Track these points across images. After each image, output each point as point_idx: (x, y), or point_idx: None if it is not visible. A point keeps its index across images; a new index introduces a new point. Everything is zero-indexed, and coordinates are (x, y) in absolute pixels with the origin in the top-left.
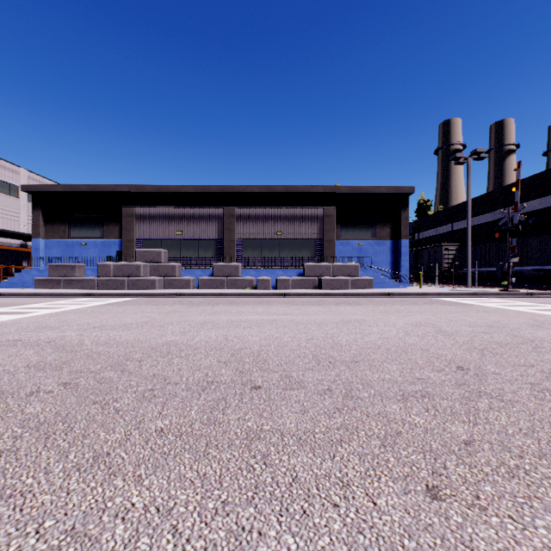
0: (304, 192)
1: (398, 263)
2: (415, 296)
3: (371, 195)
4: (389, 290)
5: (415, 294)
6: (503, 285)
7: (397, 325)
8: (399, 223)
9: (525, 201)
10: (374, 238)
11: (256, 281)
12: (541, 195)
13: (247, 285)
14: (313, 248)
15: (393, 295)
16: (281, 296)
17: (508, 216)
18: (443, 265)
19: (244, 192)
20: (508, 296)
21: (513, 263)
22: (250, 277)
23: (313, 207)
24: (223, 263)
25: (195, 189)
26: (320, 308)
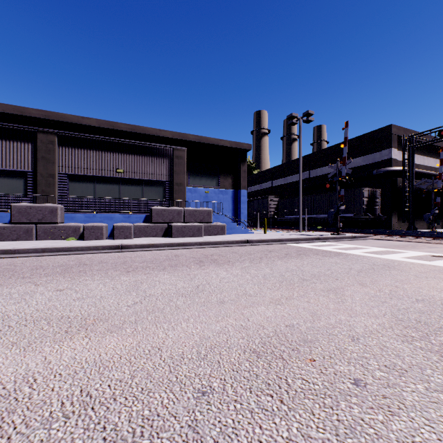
0: (152, 134)
1: (238, 210)
2: (273, 243)
3: (216, 147)
4: (243, 236)
5: (271, 240)
6: (318, 229)
7: (420, 366)
8: (239, 175)
9: (323, 165)
10: (218, 187)
11: (83, 229)
12: (334, 162)
13: (70, 234)
14: (162, 191)
15: (252, 243)
16: (115, 250)
17: (337, 169)
18: (269, 213)
19: (78, 124)
20: (342, 240)
21: (340, 211)
22: (75, 223)
23: (162, 146)
24: (29, 204)
25: (3, 109)
26: (177, 280)
